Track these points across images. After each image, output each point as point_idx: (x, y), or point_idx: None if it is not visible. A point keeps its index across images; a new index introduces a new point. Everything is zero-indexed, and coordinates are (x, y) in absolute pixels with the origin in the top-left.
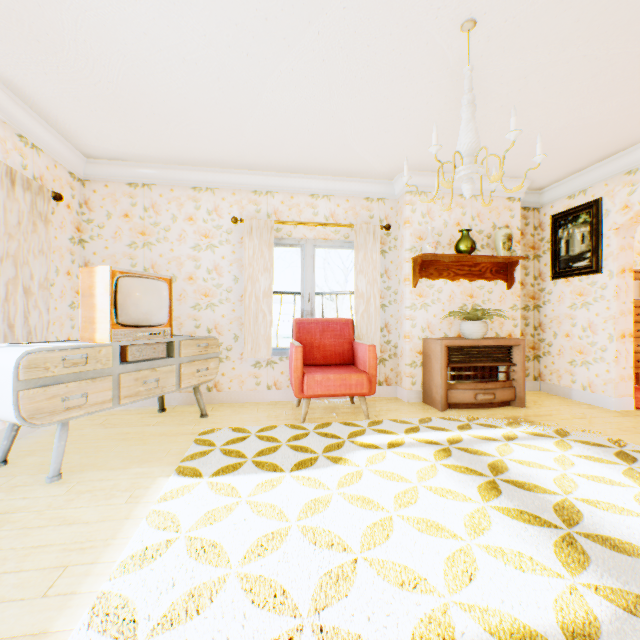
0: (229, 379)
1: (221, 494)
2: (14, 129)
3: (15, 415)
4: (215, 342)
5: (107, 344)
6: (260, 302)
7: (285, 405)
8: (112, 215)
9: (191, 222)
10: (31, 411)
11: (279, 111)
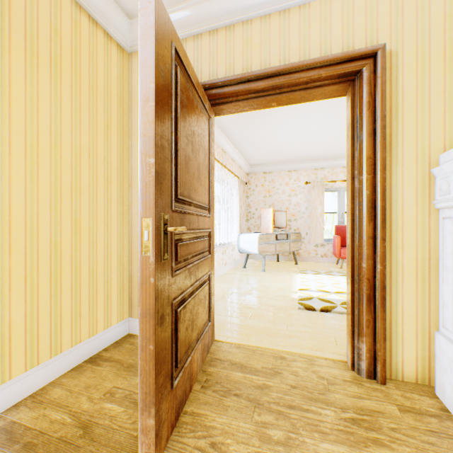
0: (303, 251)
1: (317, 277)
2: (238, 165)
3: (258, 251)
4: (300, 235)
5: (273, 233)
6: (317, 218)
7: (330, 264)
8: (257, 185)
9: (287, 185)
10: (260, 250)
11: (331, 145)
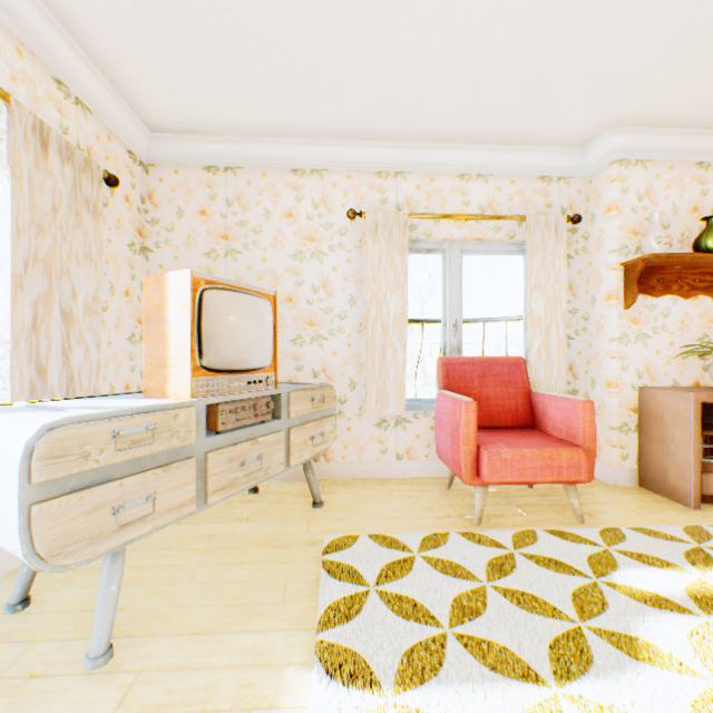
0: (342, 444)
1: None
2: (48, 68)
3: (22, 553)
4: (331, 392)
5: (186, 403)
6: (388, 333)
7: (427, 486)
8: (184, 212)
9: (290, 219)
10: (54, 542)
11: (458, 7)
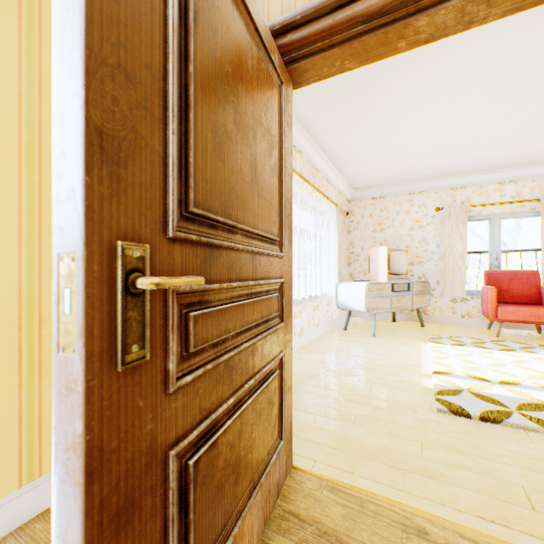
0: (432, 308)
1: (460, 351)
2: (337, 189)
3: (364, 307)
4: (427, 284)
5: (386, 282)
6: (456, 260)
7: (476, 328)
8: (363, 216)
9: (407, 214)
10: (368, 307)
11: (480, 148)
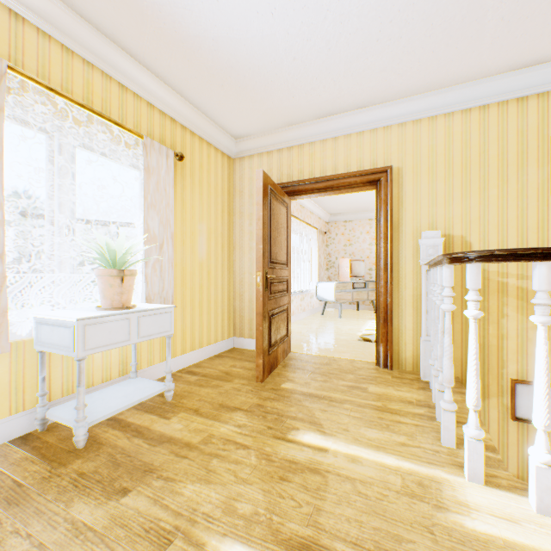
0: None
1: None
2: (317, 216)
3: (334, 298)
4: None
5: (349, 282)
6: None
7: None
8: (337, 234)
9: (368, 234)
10: (336, 298)
11: None
